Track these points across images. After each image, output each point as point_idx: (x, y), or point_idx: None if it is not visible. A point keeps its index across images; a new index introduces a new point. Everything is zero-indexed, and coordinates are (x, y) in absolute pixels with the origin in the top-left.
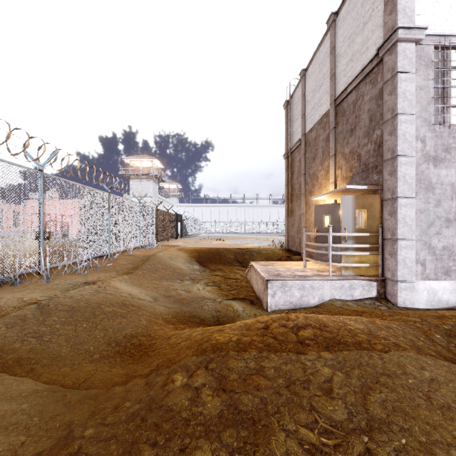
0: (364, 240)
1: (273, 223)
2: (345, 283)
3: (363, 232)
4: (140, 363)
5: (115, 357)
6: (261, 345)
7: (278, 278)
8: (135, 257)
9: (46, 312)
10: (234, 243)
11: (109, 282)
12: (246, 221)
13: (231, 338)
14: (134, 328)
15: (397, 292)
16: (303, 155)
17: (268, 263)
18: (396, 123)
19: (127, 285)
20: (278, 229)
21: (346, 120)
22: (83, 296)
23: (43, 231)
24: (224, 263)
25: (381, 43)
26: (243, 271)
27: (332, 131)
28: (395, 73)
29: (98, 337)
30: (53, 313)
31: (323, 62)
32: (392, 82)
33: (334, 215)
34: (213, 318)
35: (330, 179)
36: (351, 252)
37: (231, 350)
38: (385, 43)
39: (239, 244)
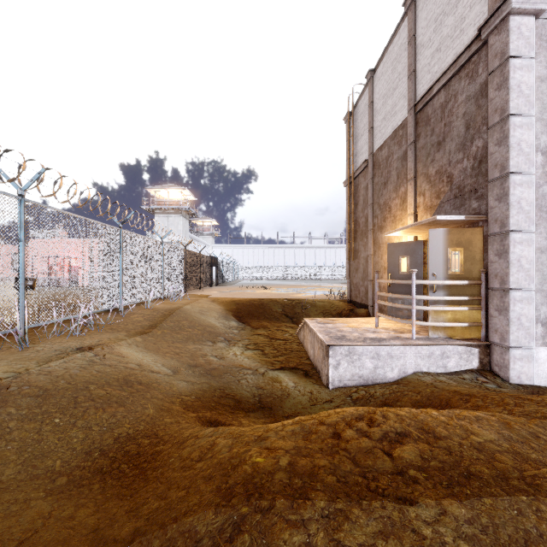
0: (460, 290)
1: (329, 267)
2: (436, 350)
3: (459, 279)
4: (127, 497)
5: (93, 480)
6: (331, 481)
7: (343, 342)
8: (154, 311)
9: (1, 400)
10: (281, 292)
11: (112, 347)
12: (297, 266)
13: (278, 462)
14: (133, 424)
15: (509, 363)
16: (371, 180)
17: (327, 319)
18: (508, 128)
19: (137, 350)
20: (336, 274)
21: (431, 131)
22: (68, 370)
23: (25, 278)
24: (269, 319)
25: (485, 19)
26: (293, 328)
27: (411, 146)
28: (505, 58)
29: (74, 441)
30: (12, 401)
31: (397, 57)
32: (502, 71)
33: (414, 257)
34: (253, 399)
35: (409, 209)
36: (443, 307)
37: (278, 495)
38: (490, 18)
39: (288, 294)
